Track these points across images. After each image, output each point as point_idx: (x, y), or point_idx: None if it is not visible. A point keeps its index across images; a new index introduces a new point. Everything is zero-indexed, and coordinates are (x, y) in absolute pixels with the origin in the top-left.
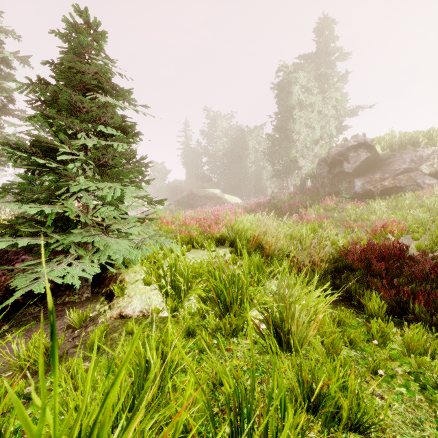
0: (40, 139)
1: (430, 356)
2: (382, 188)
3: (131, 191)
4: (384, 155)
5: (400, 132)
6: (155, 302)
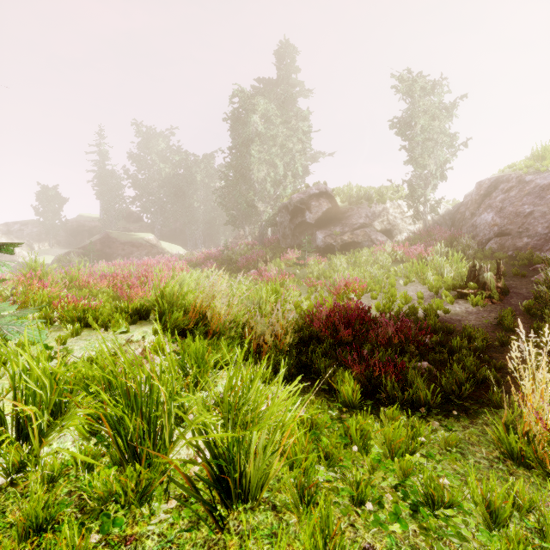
0: None
1: (411, 452)
2: (342, 243)
3: None
4: (343, 207)
5: (356, 185)
6: None
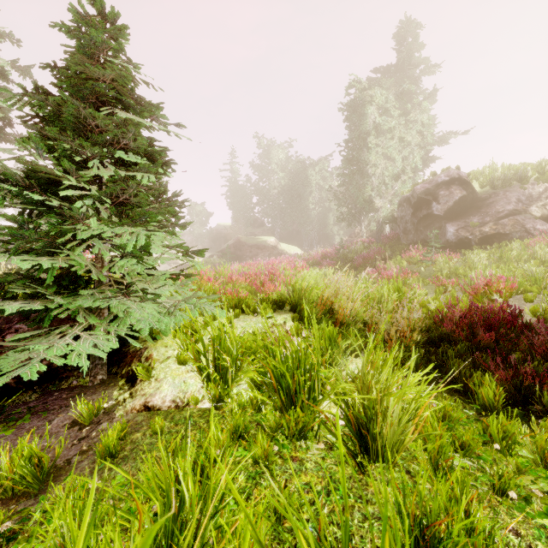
0: (37, 167)
1: None
2: (481, 235)
3: (161, 239)
4: (483, 193)
5: (502, 164)
6: (192, 388)
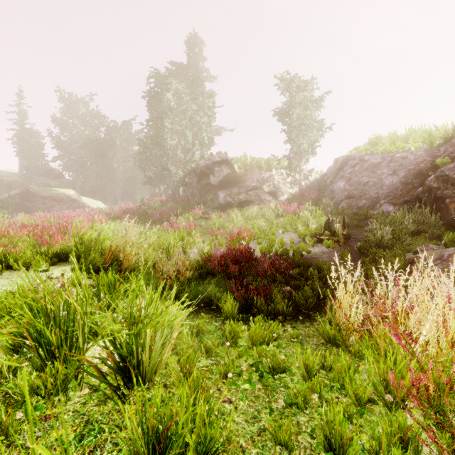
0: None
1: (267, 343)
2: (238, 201)
3: None
4: (240, 173)
5: (250, 156)
6: None
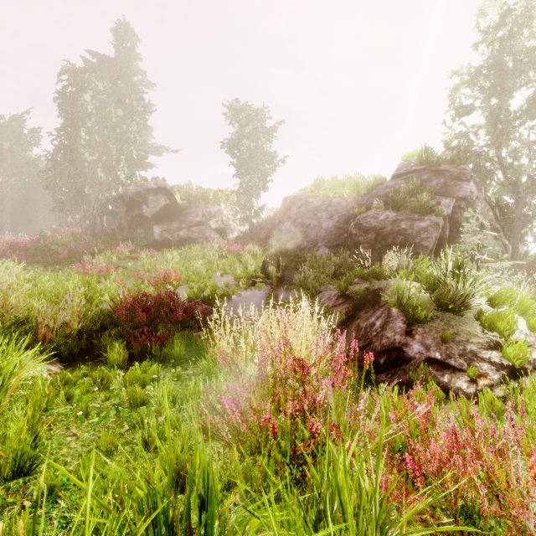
0: None
1: (143, 385)
2: (178, 238)
3: None
4: (182, 205)
5: (197, 186)
6: None
